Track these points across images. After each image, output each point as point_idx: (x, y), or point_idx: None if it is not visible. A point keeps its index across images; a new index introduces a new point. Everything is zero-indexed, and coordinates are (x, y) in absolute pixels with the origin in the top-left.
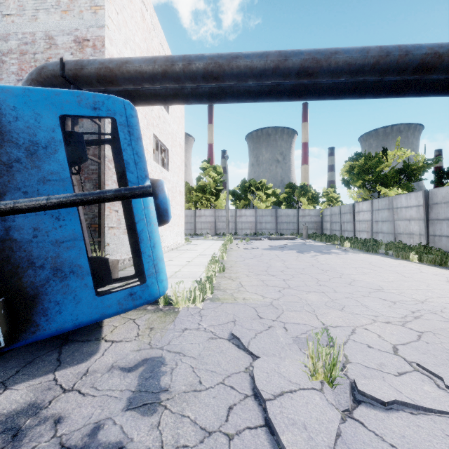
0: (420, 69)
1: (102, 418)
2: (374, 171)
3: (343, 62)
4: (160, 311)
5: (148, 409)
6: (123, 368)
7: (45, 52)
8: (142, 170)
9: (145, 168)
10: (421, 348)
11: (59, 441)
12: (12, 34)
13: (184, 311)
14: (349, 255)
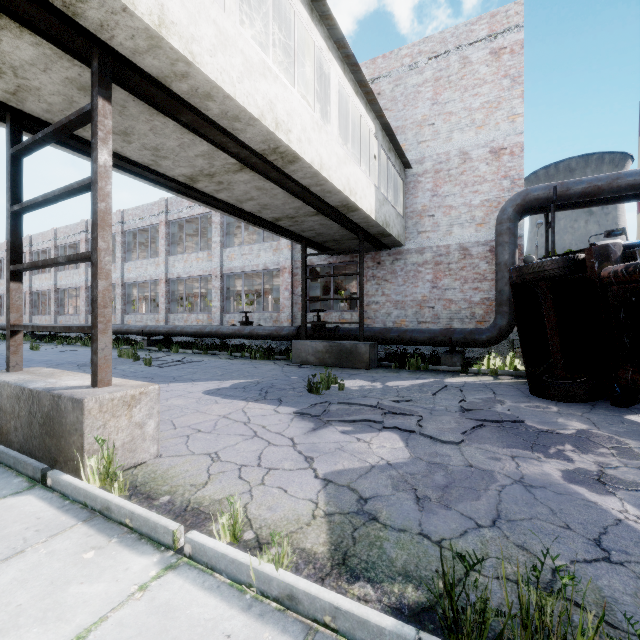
0: None
1: None
2: None
3: None
4: None
5: None
6: None
7: (459, 167)
8: None
9: None
10: None
11: None
12: (427, 157)
13: None
14: None
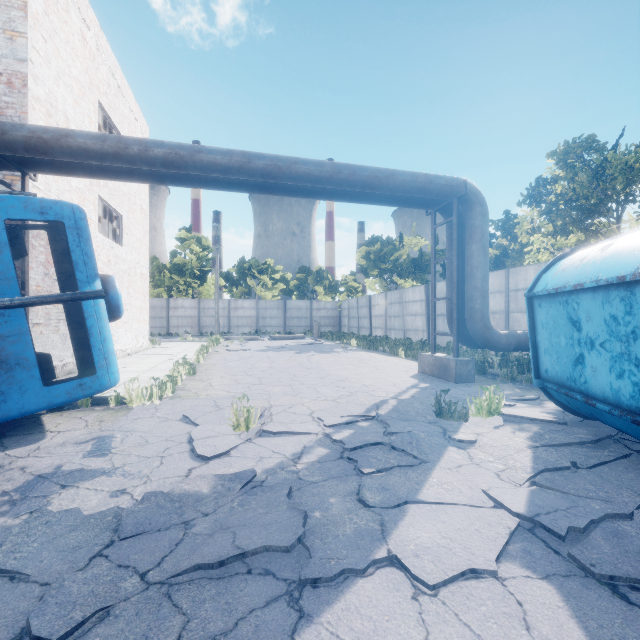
0: (367, 187)
1: (63, 463)
2: (390, 260)
3: (302, 172)
4: (111, 410)
5: (102, 455)
6: (75, 443)
7: None
8: (92, 269)
9: (95, 267)
10: (331, 410)
11: (31, 473)
12: None
13: (138, 408)
14: (348, 353)
